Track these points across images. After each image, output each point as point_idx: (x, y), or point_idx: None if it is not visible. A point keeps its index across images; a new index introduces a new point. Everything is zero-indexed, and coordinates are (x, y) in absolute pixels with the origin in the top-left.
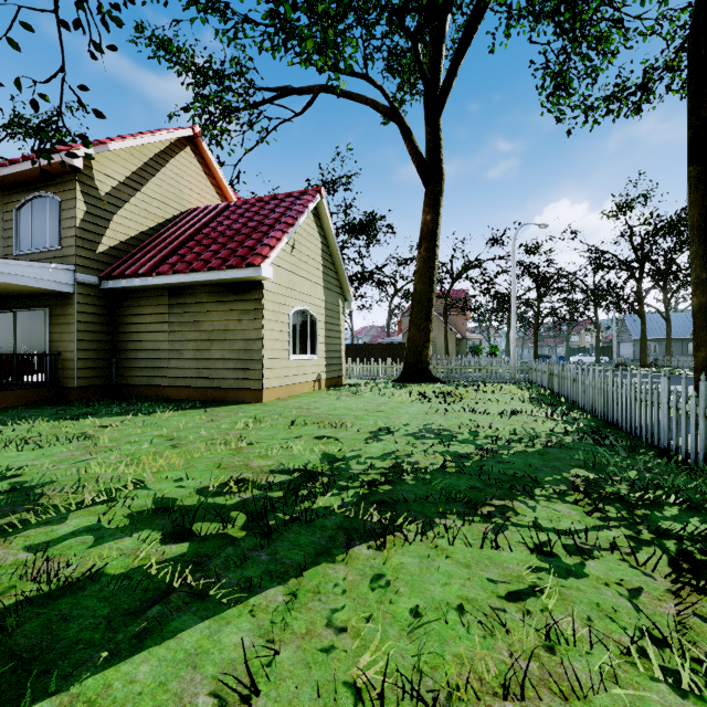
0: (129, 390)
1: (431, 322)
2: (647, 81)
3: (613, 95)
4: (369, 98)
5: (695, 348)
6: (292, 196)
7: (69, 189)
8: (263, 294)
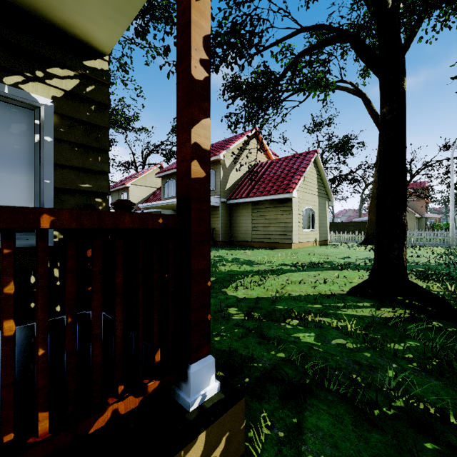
0: (236, 243)
1: None
2: None
3: None
4: (343, 87)
5: None
6: (302, 155)
7: (218, 167)
8: (292, 203)
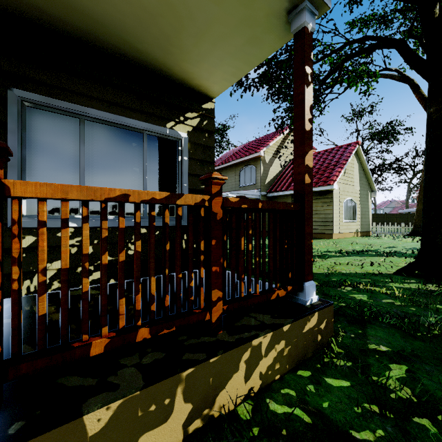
0: None
1: None
2: None
3: None
4: (387, 74)
5: None
6: (343, 147)
7: (258, 163)
8: (333, 195)
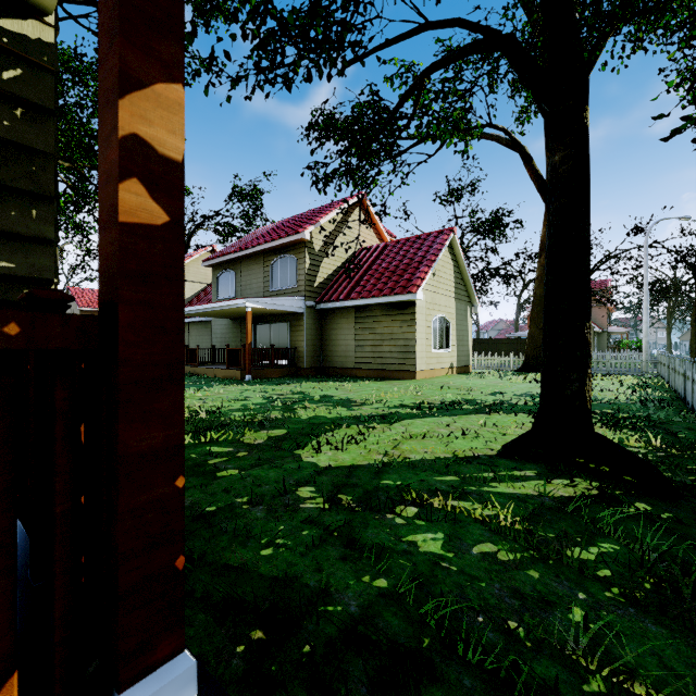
0: (330, 371)
1: None
2: None
3: None
4: (493, 135)
5: None
6: (432, 236)
7: (301, 252)
8: (416, 309)
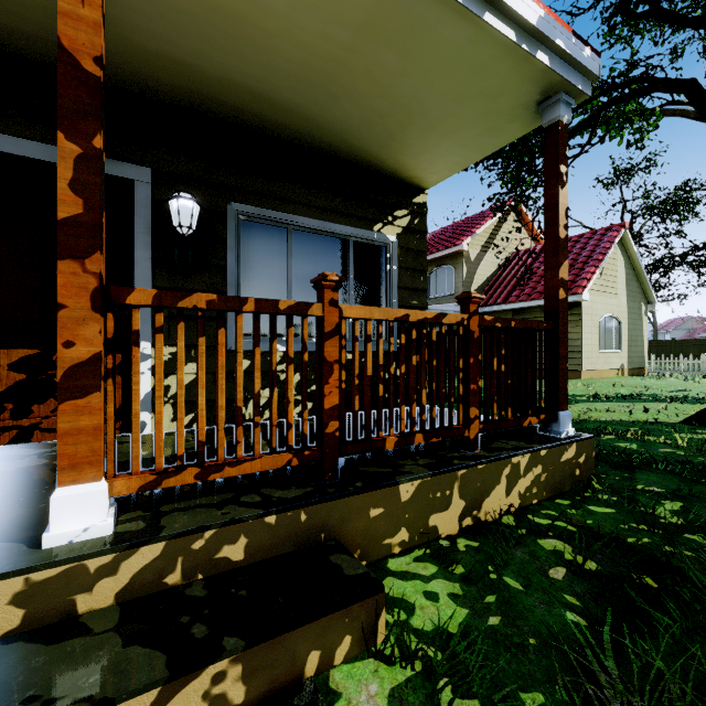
0: None
1: None
2: None
3: None
4: (676, 110)
5: None
6: (598, 234)
7: (458, 262)
8: (581, 310)
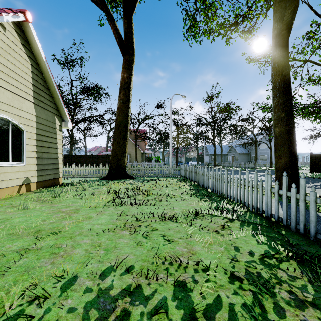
0: None
1: (127, 140)
2: (238, 20)
3: (223, 23)
4: None
5: (277, 157)
6: None
7: None
8: None
